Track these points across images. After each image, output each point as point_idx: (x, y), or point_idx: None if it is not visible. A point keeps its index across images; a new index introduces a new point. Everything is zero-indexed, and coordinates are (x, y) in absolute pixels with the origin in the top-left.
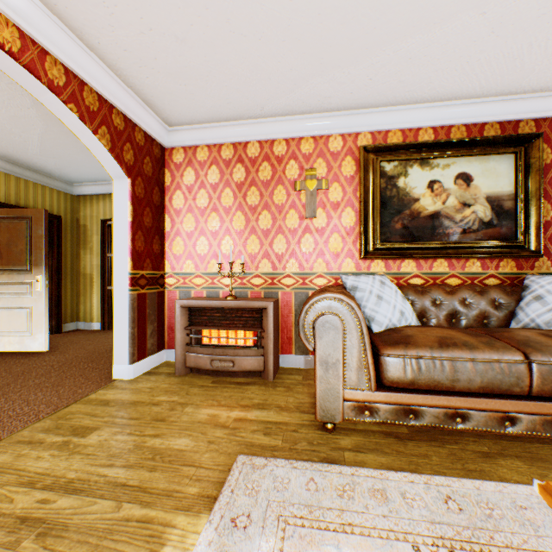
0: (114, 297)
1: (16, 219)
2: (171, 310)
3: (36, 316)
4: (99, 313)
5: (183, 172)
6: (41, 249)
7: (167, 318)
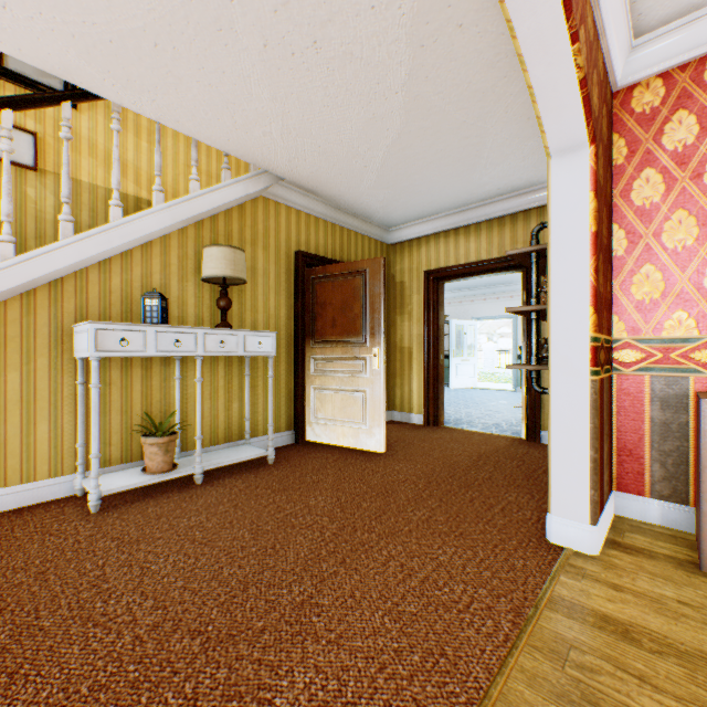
0: (550, 384)
1: (349, 275)
2: (625, 413)
3: (372, 404)
4: (419, 401)
5: (659, 128)
6: (378, 312)
7: (615, 430)
